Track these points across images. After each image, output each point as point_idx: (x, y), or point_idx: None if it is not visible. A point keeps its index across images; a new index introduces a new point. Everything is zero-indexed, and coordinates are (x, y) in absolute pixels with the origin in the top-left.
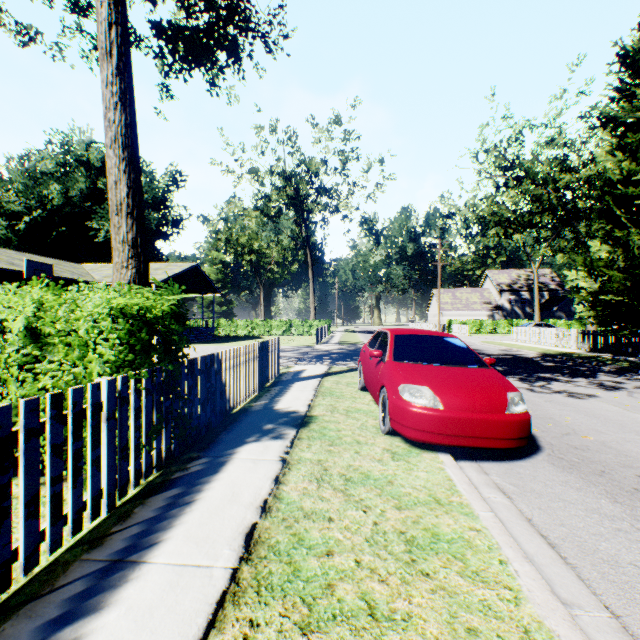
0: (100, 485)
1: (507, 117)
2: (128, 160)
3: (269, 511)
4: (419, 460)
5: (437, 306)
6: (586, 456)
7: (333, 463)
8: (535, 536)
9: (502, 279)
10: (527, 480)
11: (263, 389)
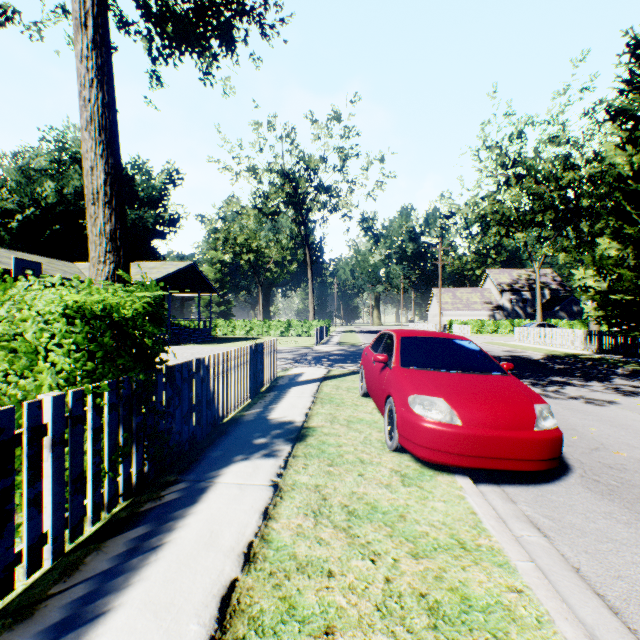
0: (41, 529)
1: (509, 114)
2: (106, 143)
3: (253, 561)
4: (434, 485)
5: (437, 306)
6: (625, 478)
7: (333, 489)
8: (589, 596)
9: (503, 279)
10: (563, 511)
11: (257, 395)
